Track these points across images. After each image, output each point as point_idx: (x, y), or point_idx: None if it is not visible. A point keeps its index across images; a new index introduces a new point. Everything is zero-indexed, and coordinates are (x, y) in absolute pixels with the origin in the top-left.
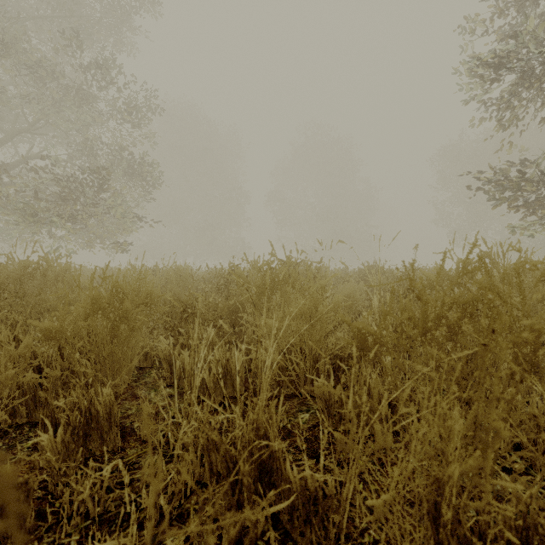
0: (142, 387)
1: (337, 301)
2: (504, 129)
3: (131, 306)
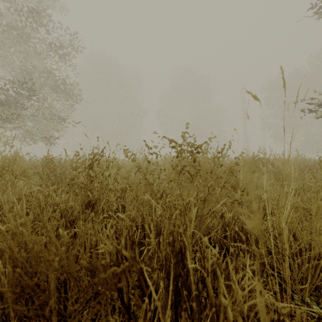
0: None
1: None
2: None
3: None
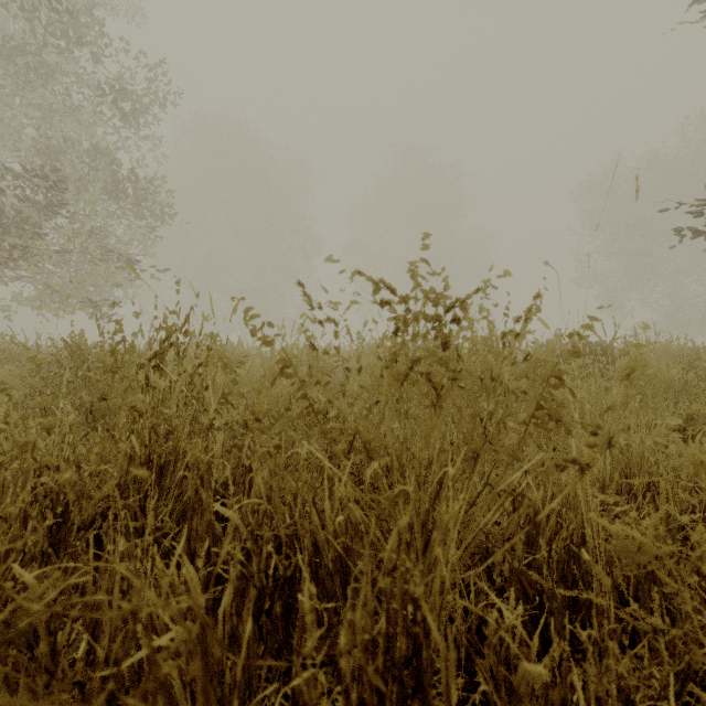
0: None
1: None
2: None
3: None
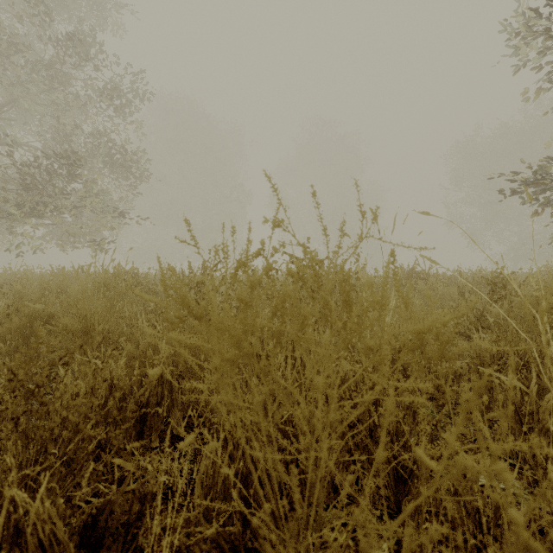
0: None
1: None
2: None
3: None
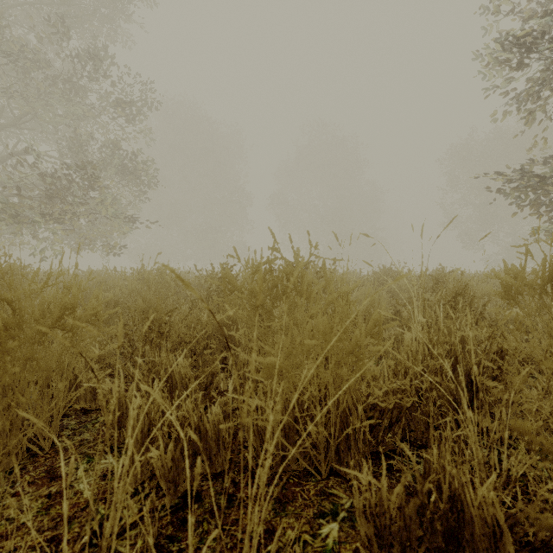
0: (71, 453)
1: (377, 321)
2: (531, 118)
3: (30, 332)
